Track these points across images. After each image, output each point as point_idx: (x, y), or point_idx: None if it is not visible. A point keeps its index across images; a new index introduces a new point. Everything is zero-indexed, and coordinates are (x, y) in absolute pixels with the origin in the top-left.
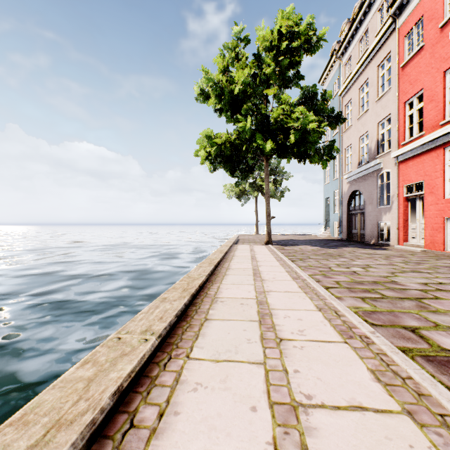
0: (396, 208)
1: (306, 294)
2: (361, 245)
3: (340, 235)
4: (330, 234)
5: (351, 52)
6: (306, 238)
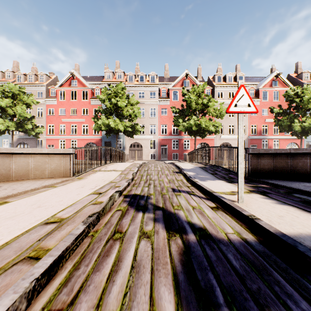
0: None
1: None
2: None
3: None
4: None
5: None
6: None
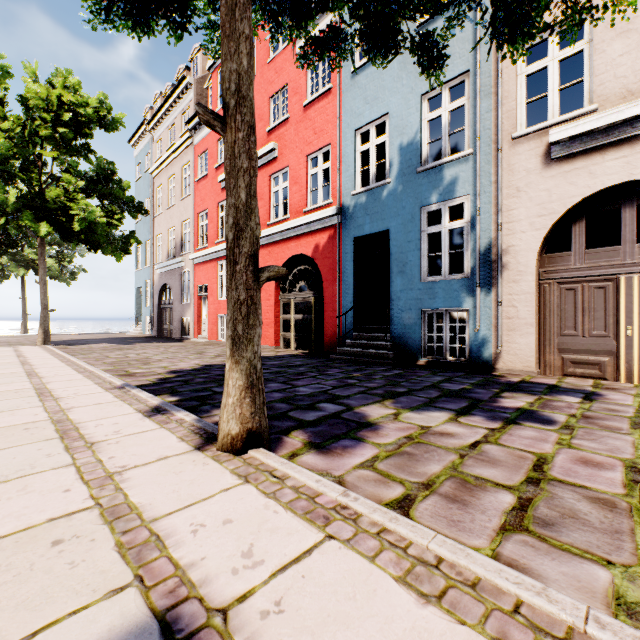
0: (194, 305)
1: (70, 366)
2: (164, 340)
3: (152, 332)
4: (143, 331)
5: (162, 134)
6: (109, 337)
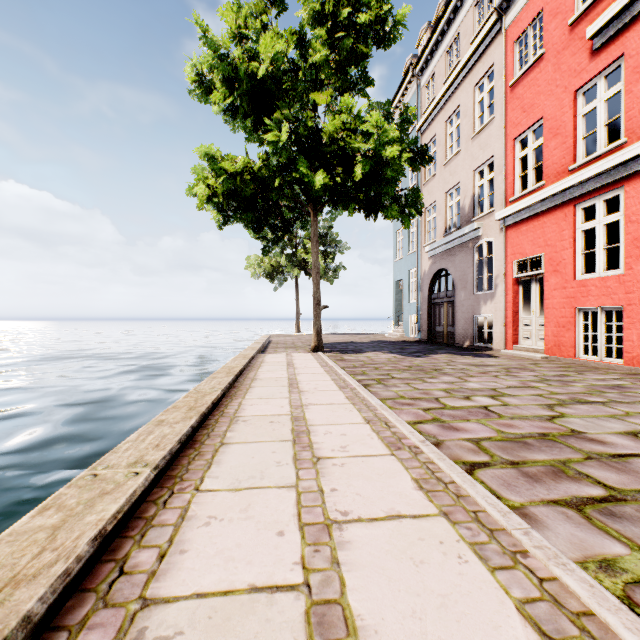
0: (502, 294)
1: (456, 529)
2: (453, 350)
3: (419, 335)
4: (404, 333)
5: (434, 67)
6: (372, 340)
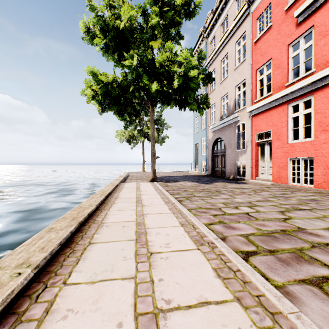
0: (250, 151)
1: (248, 313)
2: (225, 180)
3: (206, 172)
4: (199, 171)
5: (215, 33)
6: (182, 174)
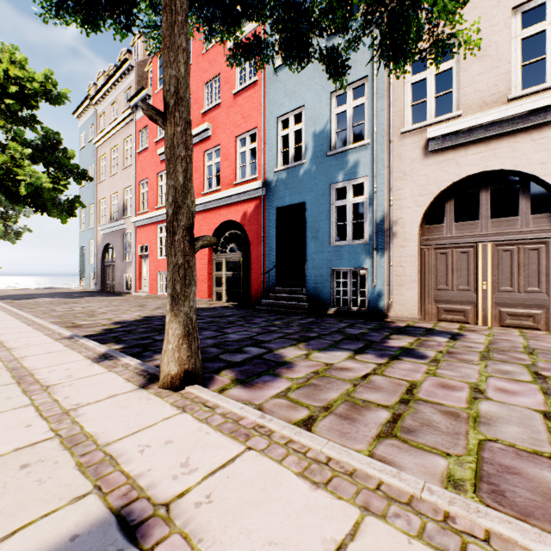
0: (135, 263)
1: (19, 319)
2: (107, 295)
3: (96, 287)
4: (87, 286)
5: (105, 108)
6: (54, 292)
